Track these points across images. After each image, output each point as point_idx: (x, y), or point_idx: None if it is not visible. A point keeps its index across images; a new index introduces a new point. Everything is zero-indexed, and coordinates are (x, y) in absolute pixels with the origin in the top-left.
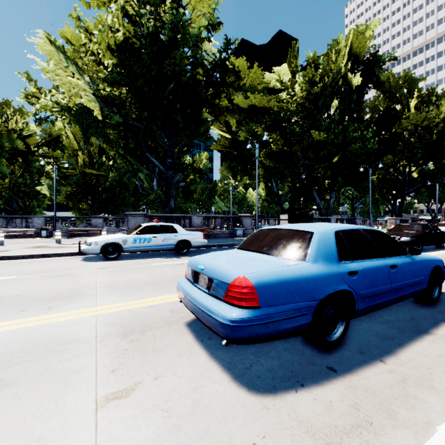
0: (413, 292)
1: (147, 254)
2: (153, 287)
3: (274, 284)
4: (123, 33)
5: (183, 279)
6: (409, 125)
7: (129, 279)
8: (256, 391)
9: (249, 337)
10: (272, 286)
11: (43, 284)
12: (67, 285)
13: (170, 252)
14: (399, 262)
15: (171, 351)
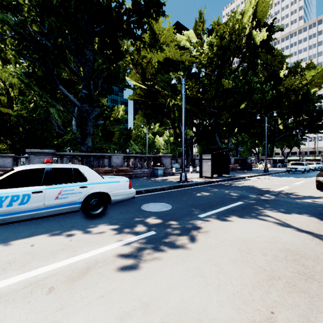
0: None
1: None
2: None
3: None
4: None
5: None
6: (282, 88)
7: None
8: None
9: None
10: None
11: None
12: None
13: None
14: None
15: None
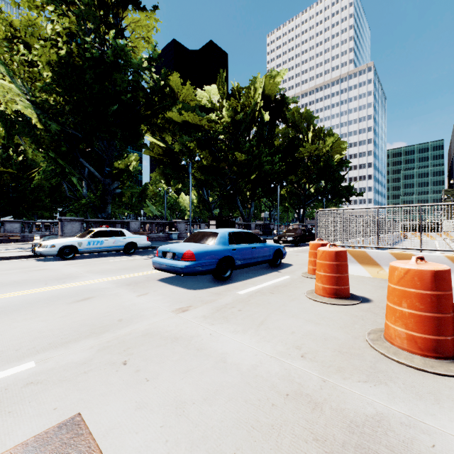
0: (265, 260)
1: (96, 255)
2: (125, 271)
3: (201, 253)
4: (66, 51)
5: (156, 258)
6: (307, 152)
7: (102, 268)
8: (195, 289)
9: (192, 272)
10: (201, 253)
11: (34, 274)
12: (55, 273)
13: (116, 253)
14: (257, 246)
15: (156, 286)
